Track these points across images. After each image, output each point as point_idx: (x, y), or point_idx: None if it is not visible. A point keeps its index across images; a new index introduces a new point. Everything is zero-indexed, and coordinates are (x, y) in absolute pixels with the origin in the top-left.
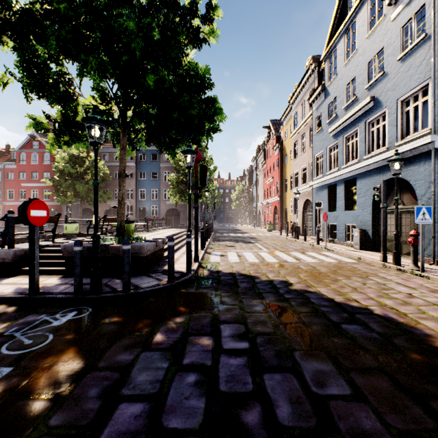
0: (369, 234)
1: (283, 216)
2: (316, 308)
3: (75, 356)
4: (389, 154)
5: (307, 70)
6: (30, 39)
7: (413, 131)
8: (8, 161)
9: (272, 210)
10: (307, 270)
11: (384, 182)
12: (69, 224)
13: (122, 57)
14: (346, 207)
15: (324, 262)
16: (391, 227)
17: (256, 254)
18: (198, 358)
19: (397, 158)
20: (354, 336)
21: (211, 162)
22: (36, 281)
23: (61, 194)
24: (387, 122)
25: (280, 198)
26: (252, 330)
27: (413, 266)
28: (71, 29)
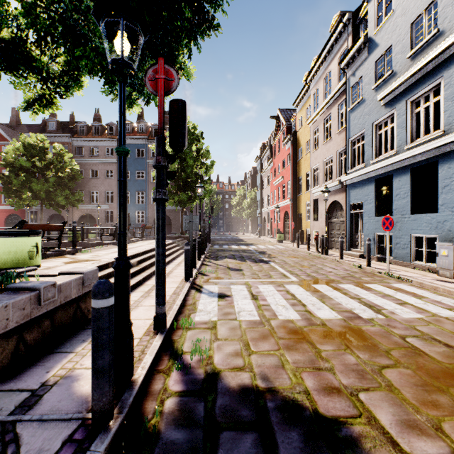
0: None
1: (296, 223)
2: None
3: None
4: None
5: (336, 26)
6: None
7: None
8: None
9: (282, 216)
10: None
11: None
12: None
13: None
14: (413, 209)
15: (441, 319)
16: None
17: (285, 292)
18: None
19: None
20: None
21: (207, 155)
22: None
23: (13, 194)
24: None
25: (293, 201)
26: None
27: None
28: None
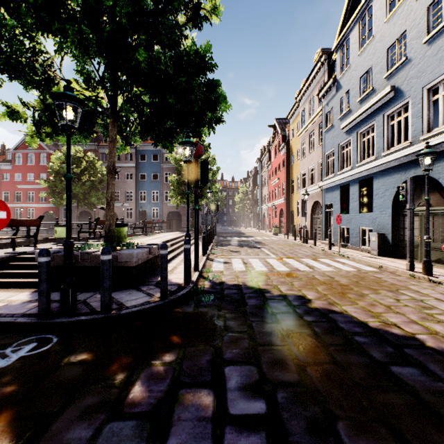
0: (389, 238)
1: (290, 219)
2: (349, 338)
3: (4, 430)
4: (413, 149)
5: (316, 63)
6: None
7: (442, 122)
8: (3, 161)
9: (278, 213)
10: (325, 281)
11: (412, 180)
12: (59, 228)
13: (106, 27)
14: (361, 209)
15: (342, 271)
16: (415, 231)
17: (264, 261)
18: (190, 435)
19: (429, 151)
20: (415, 388)
21: (213, 162)
22: None
23: (56, 195)
24: (411, 114)
25: (287, 200)
26: (268, 376)
27: None
28: None
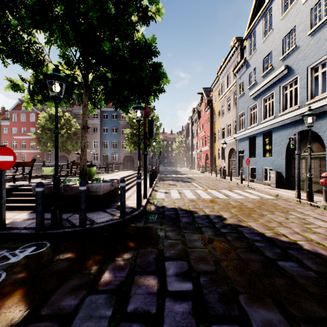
0: (283, 175)
1: (213, 161)
2: (251, 244)
3: (20, 300)
4: (300, 111)
5: (232, 48)
6: (5, 12)
7: (321, 92)
8: (3, 119)
9: (204, 156)
10: (236, 206)
11: (299, 133)
12: (45, 168)
13: (82, 26)
14: (264, 154)
15: (249, 198)
16: (302, 170)
17: (194, 192)
18: (142, 303)
19: (311, 113)
20: (293, 275)
21: (157, 120)
22: (3, 218)
23: (42, 144)
24: (299, 86)
25: (211, 147)
26: (194, 267)
27: (324, 202)
28: (37, 1)
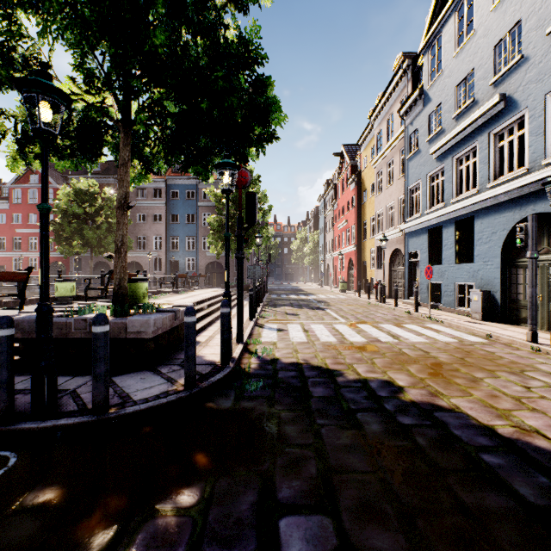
0: (497, 298)
1: (361, 272)
2: (473, 458)
3: None
4: (532, 177)
5: (397, 71)
6: None
7: None
8: None
9: (346, 264)
10: (418, 358)
11: (534, 218)
12: (61, 283)
13: None
14: (457, 259)
15: (438, 342)
16: None
17: (331, 328)
18: None
19: None
20: None
21: (264, 199)
22: None
23: (64, 242)
24: (528, 131)
25: (357, 247)
26: (354, 540)
27: None
28: None
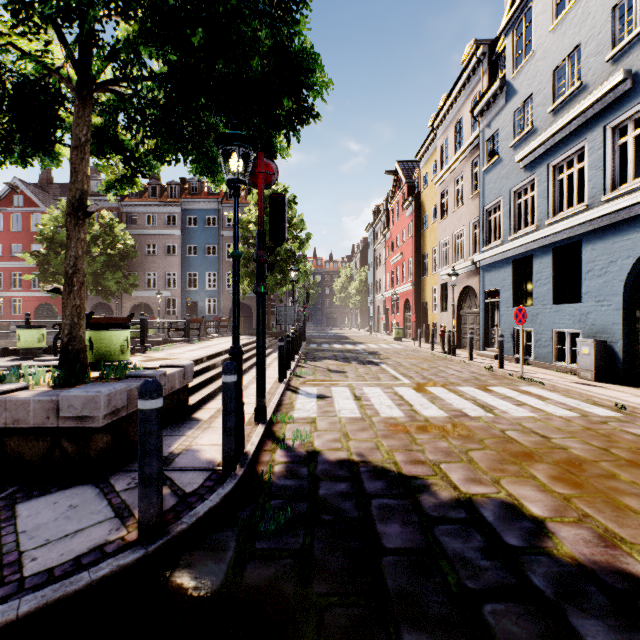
0: (617, 350)
1: (420, 316)
2: None
3: None
4: None
5: (468, 61)
6: None
7: None
8: None
9: (401, 306)
10: (537, 450)
11: None
12: (25, 331)
13: None
14: (555, 298)
15: (552, 417)
16: None
17: (393, 394)
18: None
19: None
20: None
21: (301, 226)
22: None
23: (51, 278)
24: None
25: (416, 285)
26: None
27: None
28: None
